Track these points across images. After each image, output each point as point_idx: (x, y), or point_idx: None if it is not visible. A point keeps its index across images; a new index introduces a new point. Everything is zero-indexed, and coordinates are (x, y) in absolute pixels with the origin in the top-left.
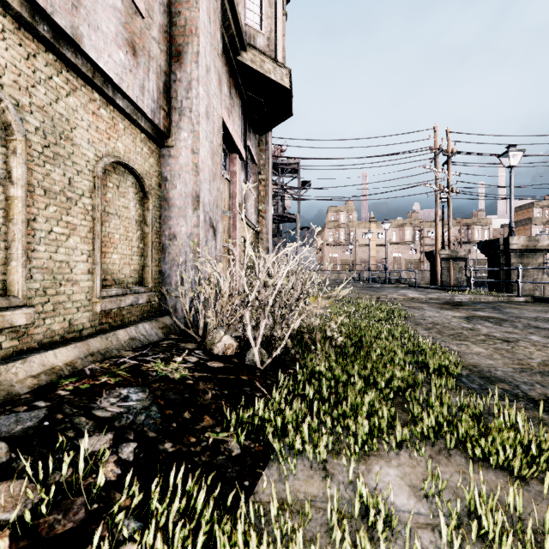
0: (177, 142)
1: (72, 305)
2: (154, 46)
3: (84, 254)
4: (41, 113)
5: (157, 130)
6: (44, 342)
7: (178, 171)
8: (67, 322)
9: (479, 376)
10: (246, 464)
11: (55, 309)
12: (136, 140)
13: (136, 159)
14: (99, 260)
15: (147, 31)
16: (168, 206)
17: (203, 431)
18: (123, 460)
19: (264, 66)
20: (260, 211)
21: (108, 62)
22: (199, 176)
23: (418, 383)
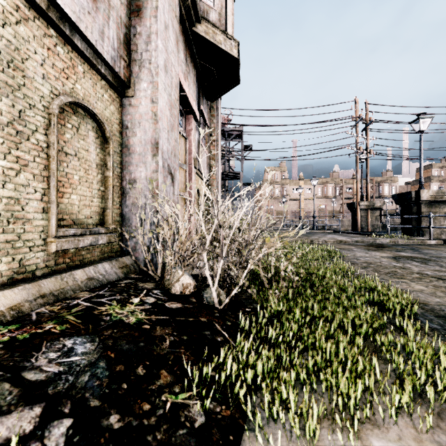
0: (137, 92)
1: (23, 245)
2: None
3: (38, 192)
4: None
5: (118, 79)
6: None
7: (138, 119)
8: (16, 263)
9: (435, 314)
10: (213, 440)
11: (1, 248)
12: (97, 85)
13: (97, 103)
14: (54, 199)
15: None
16: (129, 152)
17: (159, 393)
18: None
19: (216, 37)
20: (211, 167)
21: None
22: (158, 124)
23: (382, 324)
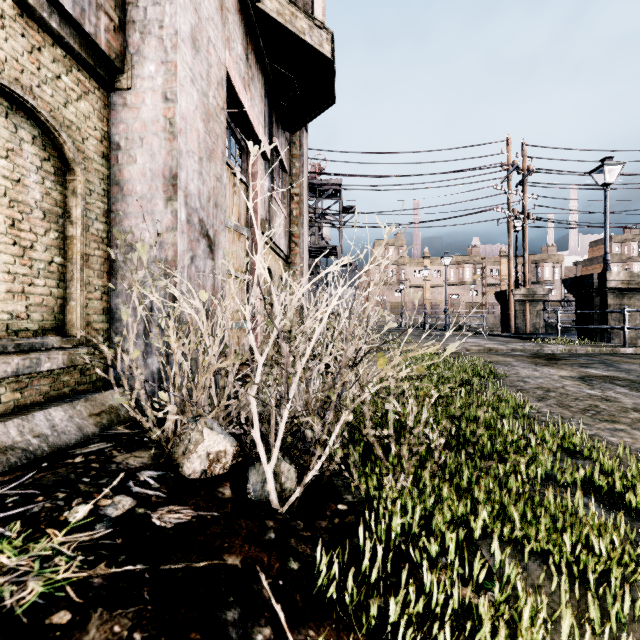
0: (137, 82)
1: None
2: None
3: None
4: None
5: (95, 52)
6: None
7: (140, 132)
8: None
9: None
10: None
11: None
12: (41, 53)
13: (41, 89)
14: None
15: None
16: (121, 194)
17: None
18: None
19: (296, 23)
20: (292, 235)
21: None
22: (176, 140)
23: None
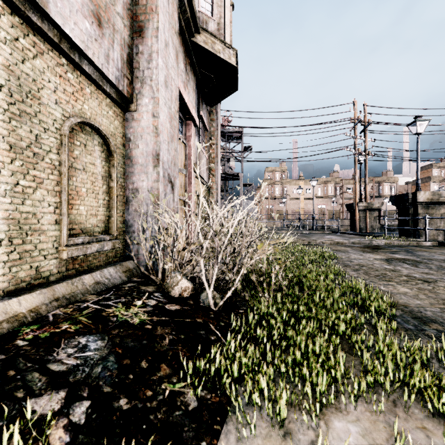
0: (139, 107)
1: (39, 253)
2: (119, 21)
3: (51, 206)
4: (7, 72)
5: (121, 96)
6: (9, 289)
7: (140, 132)
8: (34, 270)
9: (412, 316)
10: (203, 420)
11: (21, 257)
12: (102, 104)
13: (102, 120)
14: (65, 211)
15: (112, 6)
16: (131, 163)
17: (160, 383)
18: (74, 423)
19: (215, 47)
20: (211, 170)
21: (74, 29)
22: (159, 137)
23: (360, 324)
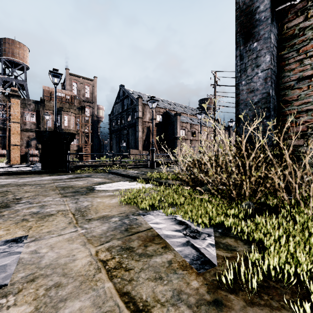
0: None
1: None
2: None
3: None
4: None
5: None
6: None
7: None
8: None
9: None
10: None
11: None
12: None
13: None
14: None
15: None
16: None
17: None
18: None
19: None
20: None
21: None
22: None
23: None
